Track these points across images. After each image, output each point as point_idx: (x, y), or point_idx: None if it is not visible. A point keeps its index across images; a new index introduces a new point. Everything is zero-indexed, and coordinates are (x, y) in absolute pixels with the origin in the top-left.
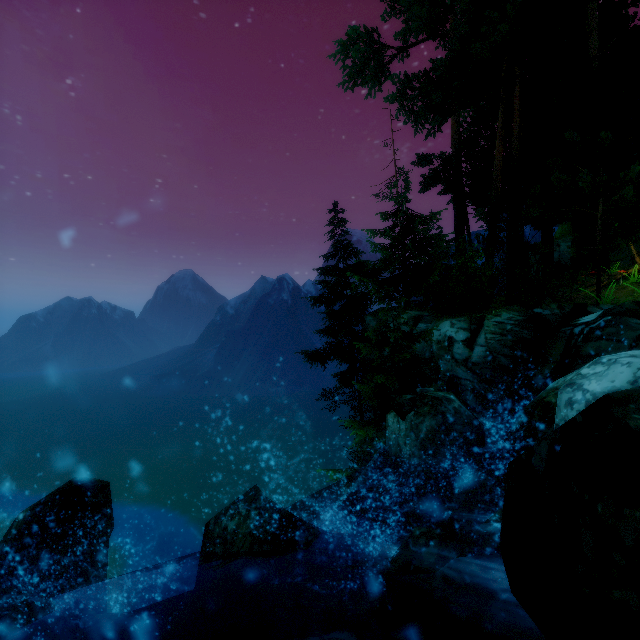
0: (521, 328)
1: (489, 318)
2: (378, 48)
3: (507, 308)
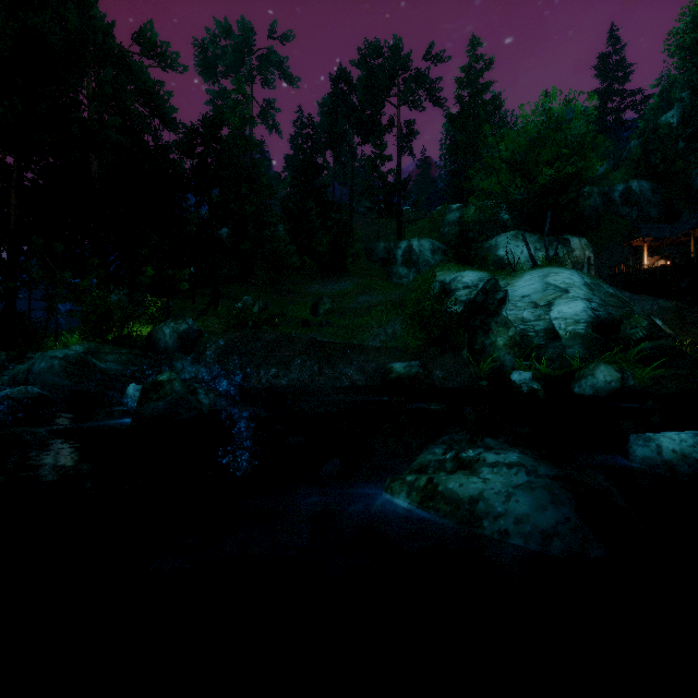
0: None
1: None
2: None
3: None
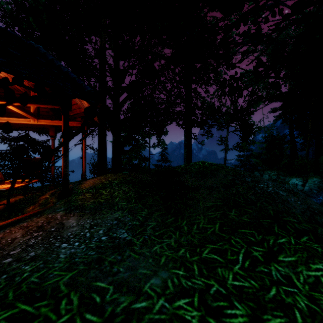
0: (319, 183)
1: (309, 179)
2: None
3: (315, 177)
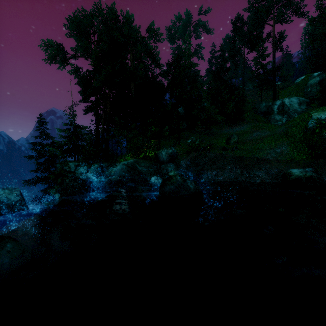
0: (98, 169)
1: (92, 166)
2: (63, 53)
3: (97, 163)
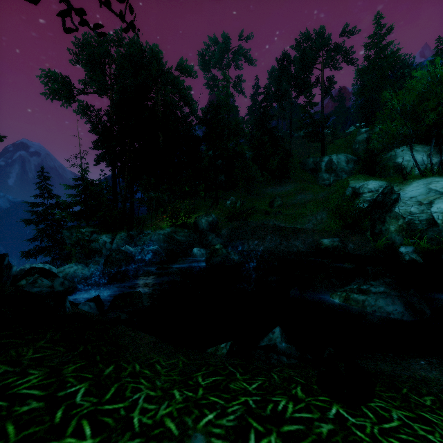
0: (126, 238)
1: (118, 234)
2: (70, 88)
3: (124, 231)
